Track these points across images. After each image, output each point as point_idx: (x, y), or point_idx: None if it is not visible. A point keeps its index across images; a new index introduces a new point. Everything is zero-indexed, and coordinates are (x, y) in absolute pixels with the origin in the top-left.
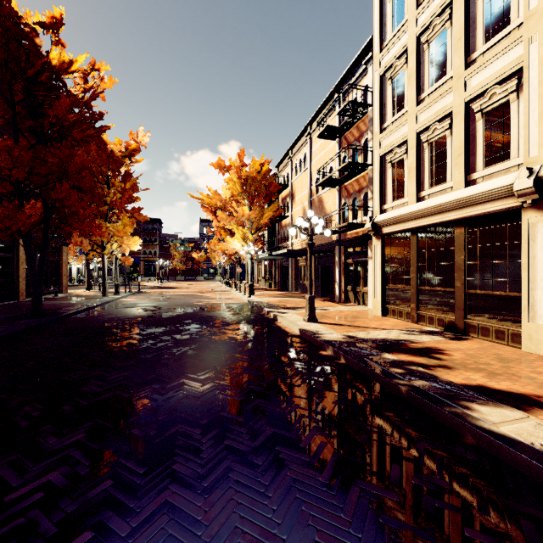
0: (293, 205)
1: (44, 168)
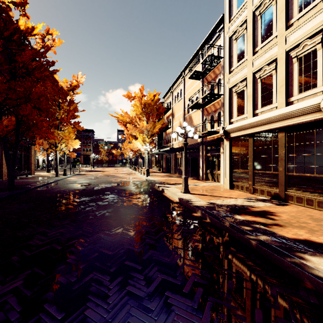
0: (174, 121)
1: (14, 94)
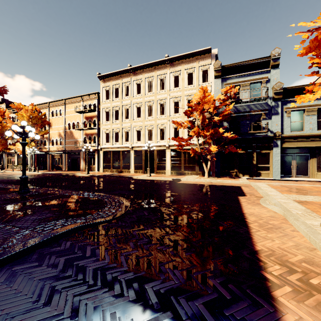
0: (51, 129)
1: None
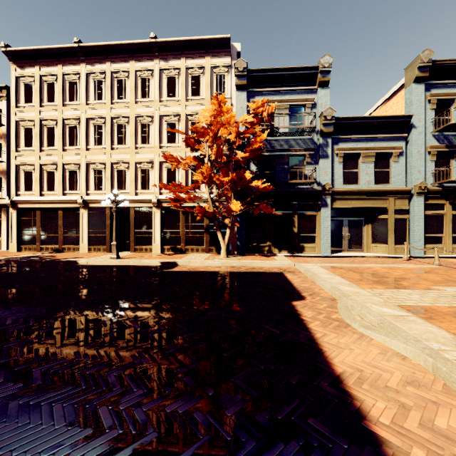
0: None
1: None
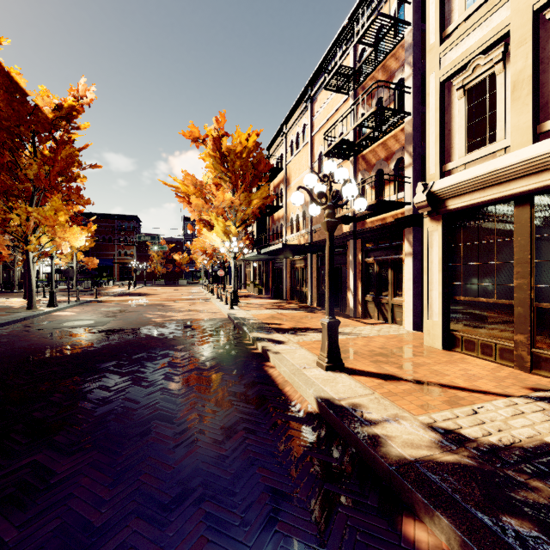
0: (289, 193)
1: None
